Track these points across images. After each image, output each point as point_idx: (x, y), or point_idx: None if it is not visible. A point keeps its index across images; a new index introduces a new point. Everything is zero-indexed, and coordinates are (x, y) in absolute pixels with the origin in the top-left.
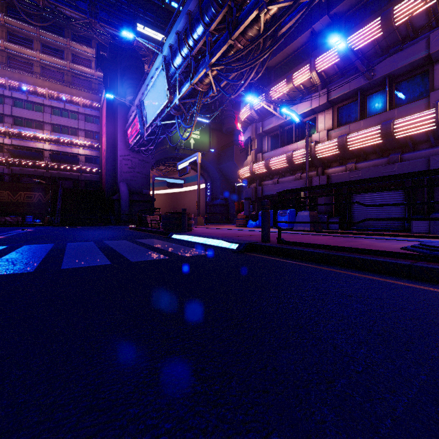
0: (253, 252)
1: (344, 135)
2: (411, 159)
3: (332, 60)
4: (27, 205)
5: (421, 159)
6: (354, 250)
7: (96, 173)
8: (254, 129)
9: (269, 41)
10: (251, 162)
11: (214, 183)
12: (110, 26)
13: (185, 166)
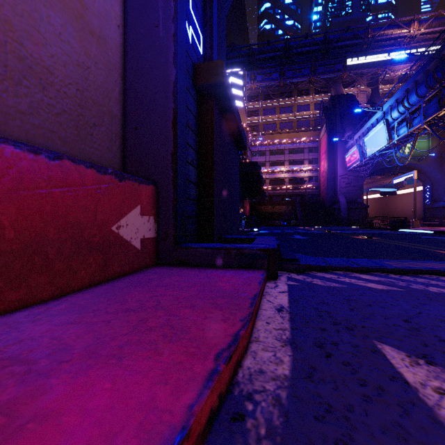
0: (440, 234)
1: None
2: None
3: None
4: (279, 214)
5: None
6: None
7: (315, 188)
8: None
9: None
10: None
11: (435, 185)
12: (325, 75)
13: (400, 181)
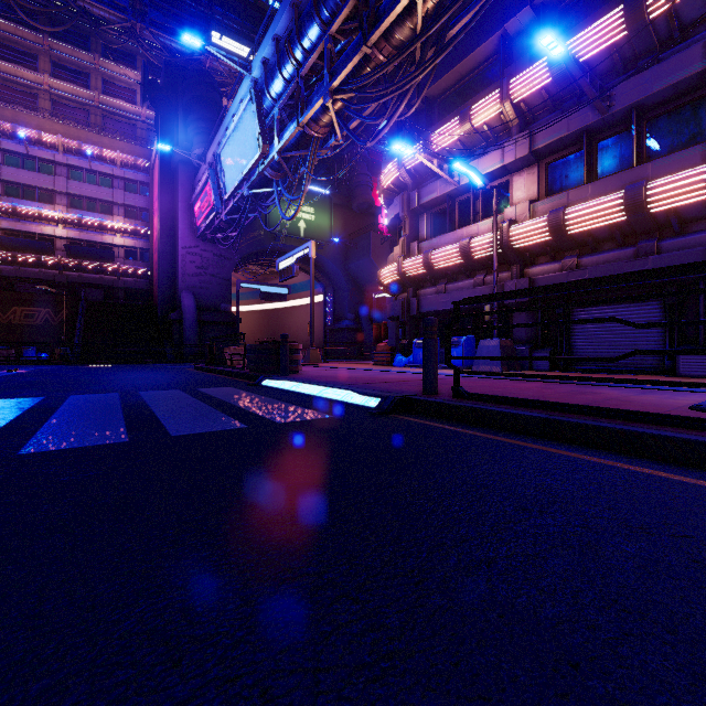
0: (408, 414)
1: (560, 209)
2: (677, 249)
3: (538, 82)
4: (25, 329)
5: (694, 249)
6: (608, 412)
7: (143, 276)
8: (404, 201)
9: (432, 50)
10: (400, 257)
11: (338, 294)
12: (166, 34)
13: (290, 264)
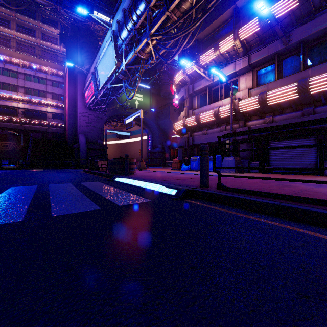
0: (193, 199)
1: (264, 92)
2: (323, 112)
3: (253, 29)
4: (3, 152)
5: None
6: (317, 201)
7: (61, 127)
8: (186, 90)
9: (200, 14)
10: (184, 117)
11: (154, 135)
12: (72, 12)
13: (131, 121)
